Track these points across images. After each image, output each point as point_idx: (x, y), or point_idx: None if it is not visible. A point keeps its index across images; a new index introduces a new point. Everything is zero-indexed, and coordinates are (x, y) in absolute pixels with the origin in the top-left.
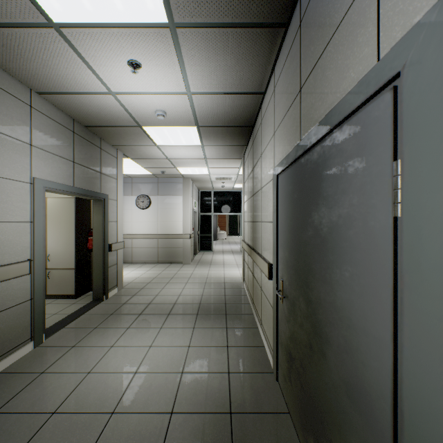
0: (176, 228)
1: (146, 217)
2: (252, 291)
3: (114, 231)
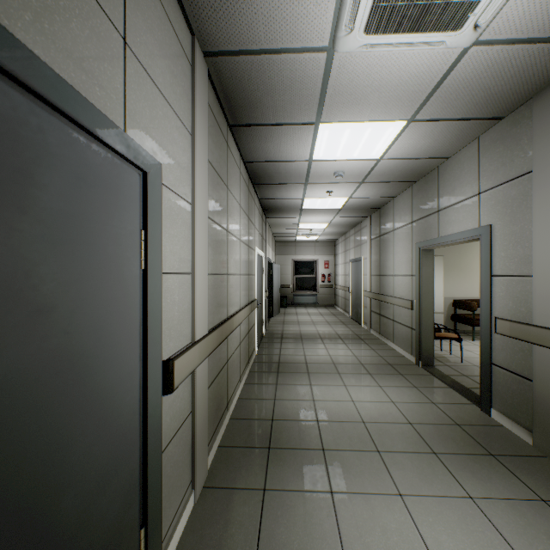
0: None
1: None
2: None
3: None
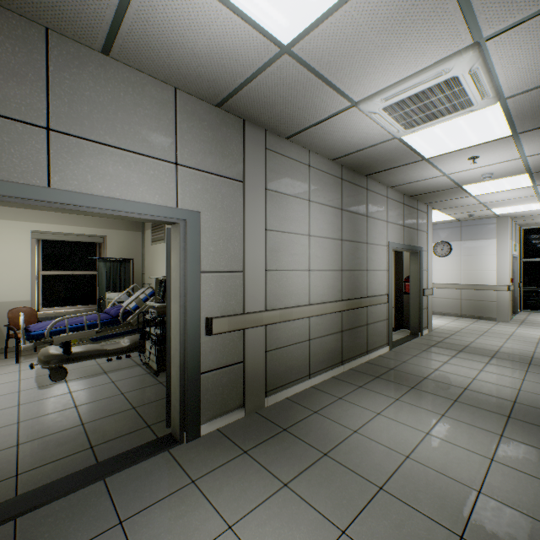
0: (485, 277)
1: (445, 265)
2: None
3: (425, 278)
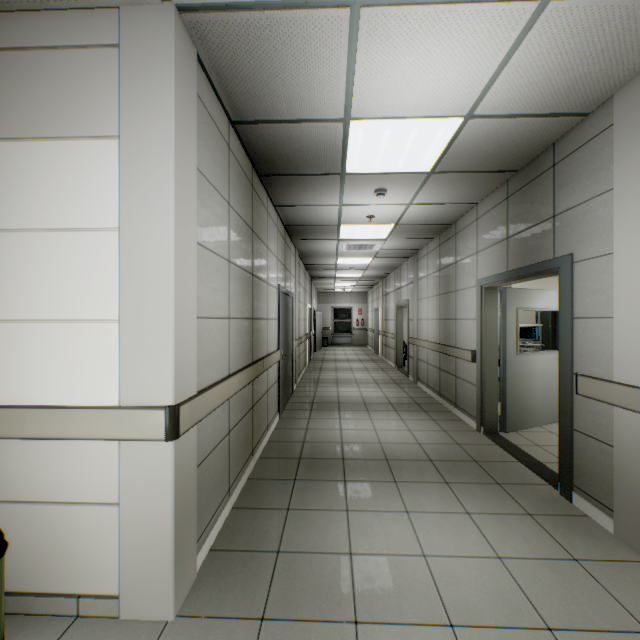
0: None
1: None
2: (250, 441)
3: (604, 345)
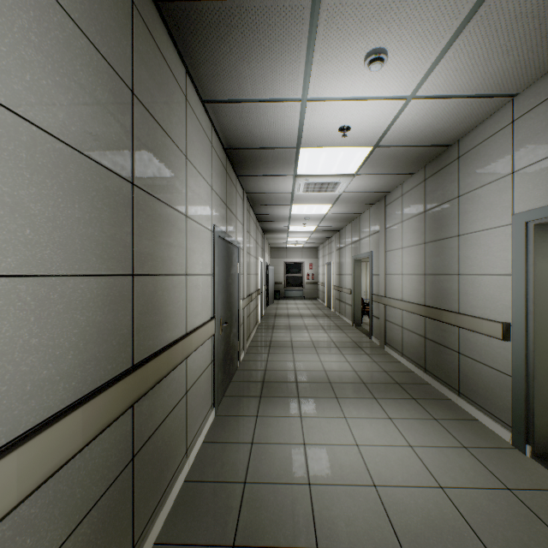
0: None
1: None
2: (120, 543)
3: None
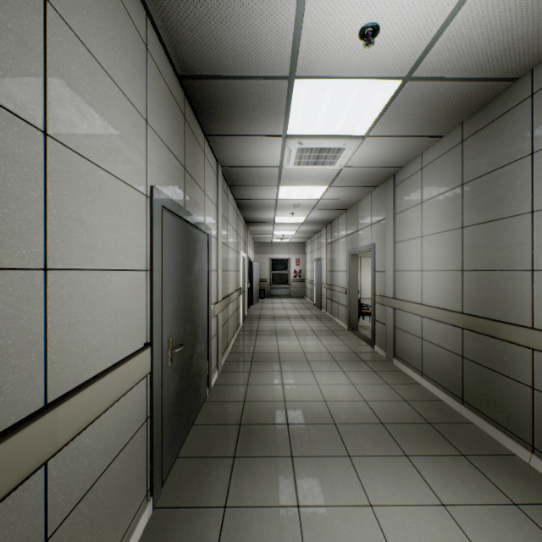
0: None
1: None
2: None
3: None
